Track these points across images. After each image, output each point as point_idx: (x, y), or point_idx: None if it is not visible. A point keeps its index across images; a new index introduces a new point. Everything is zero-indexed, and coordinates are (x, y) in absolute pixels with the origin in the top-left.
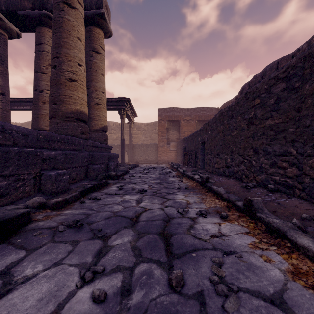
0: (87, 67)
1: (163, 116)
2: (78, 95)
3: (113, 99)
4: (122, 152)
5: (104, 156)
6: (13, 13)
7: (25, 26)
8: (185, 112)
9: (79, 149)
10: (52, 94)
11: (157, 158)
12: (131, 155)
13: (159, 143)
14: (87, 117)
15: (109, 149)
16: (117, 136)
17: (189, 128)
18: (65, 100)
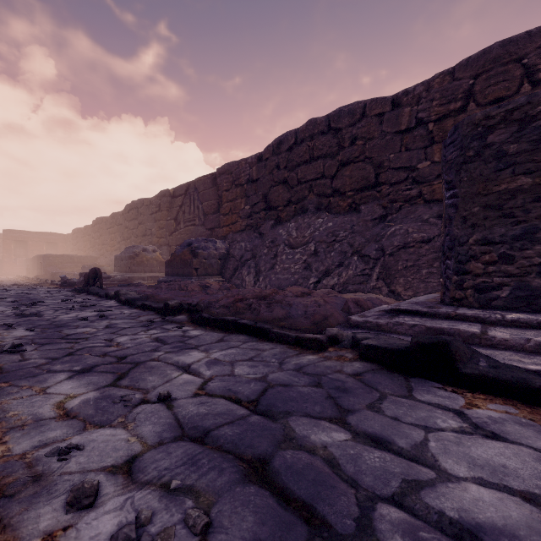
0: None
1: (8, 236)
2: None
3: None
4: None
5: None
6: None
7: None
8: (33, 234)
9: None
10: None
11: (1, 272)
12: None
13: (4, 259)
14: None
15: None
16: None
17: (38, 248)
18: None
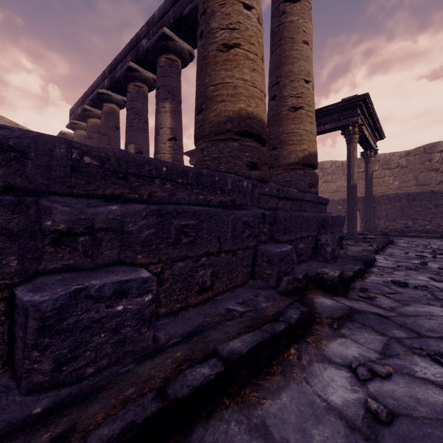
0: (274, 42)
1: None
2: (241, 78)
3: (330, 109)
4: (350, 212)
5: (306, 221)
6: (179, 20)
7: (195, 35)
8: None
9: (237, 204)
10: (196, 93)
11: (441, 225)
12: (370, 219)
13: None
14: (265, 130)
15: (320, 204)
16: (339, 184)
17: None
18: (214, 96)
